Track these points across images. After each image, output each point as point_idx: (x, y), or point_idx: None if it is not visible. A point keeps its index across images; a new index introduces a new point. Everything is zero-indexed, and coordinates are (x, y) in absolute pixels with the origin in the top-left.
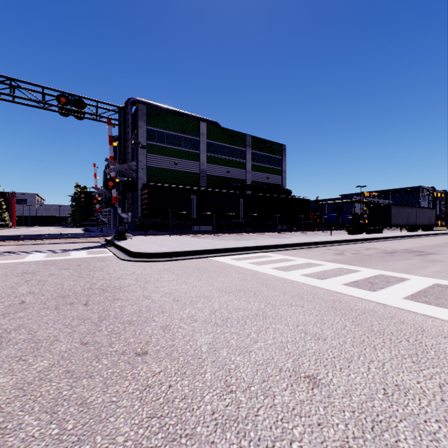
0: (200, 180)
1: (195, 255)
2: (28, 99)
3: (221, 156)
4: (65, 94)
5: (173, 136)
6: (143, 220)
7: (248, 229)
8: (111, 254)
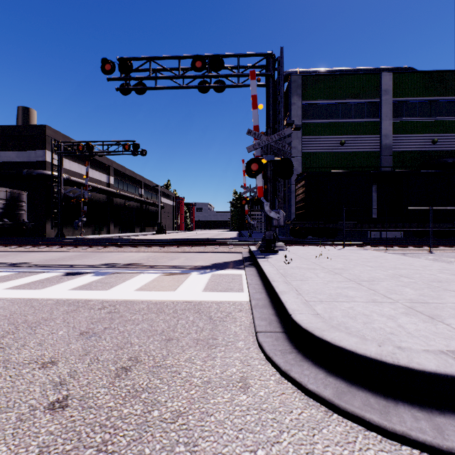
0: (381, 162)
1: None
2: (165, 77)
3: (420, 118)
4: (200, 57)
5: (338, 105)
6: (299, 222)
7: None
8: (244, 295)
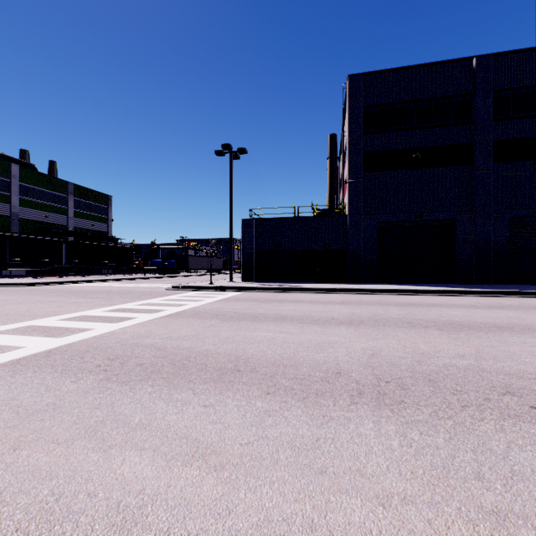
0: (11, 224)
1: (52, 284)
2: None
3: (38, 200)
4: None
5: None
6: None
7: (75, 273)
8: None
